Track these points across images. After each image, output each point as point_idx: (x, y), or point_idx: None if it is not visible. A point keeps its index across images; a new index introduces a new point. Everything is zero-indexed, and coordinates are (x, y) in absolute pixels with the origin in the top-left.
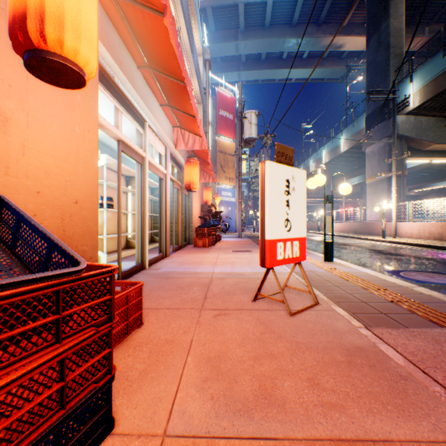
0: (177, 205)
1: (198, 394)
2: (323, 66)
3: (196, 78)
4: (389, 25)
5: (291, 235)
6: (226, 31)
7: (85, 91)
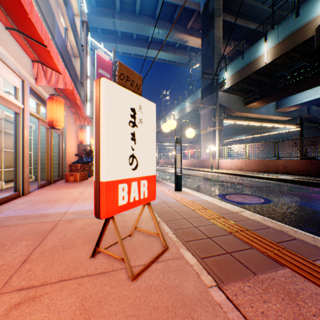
0: (46, 143)
1: None
2: (176, 53)
3: (71, 31)
4: (214, 33)
5: (138, 173)
6: (106, 9)
7: None
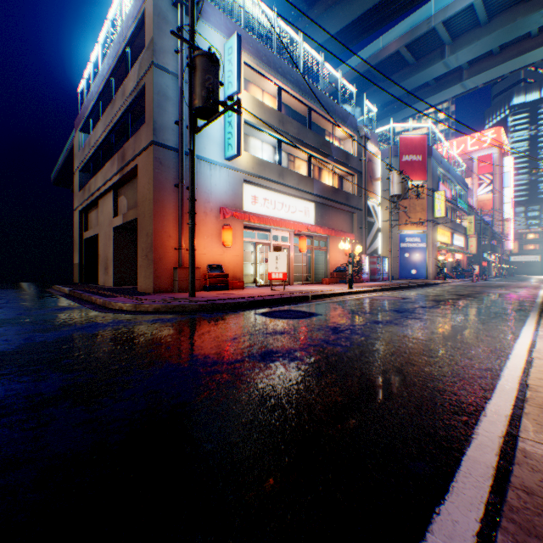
0: (310, 259)
1: (238, 291)
2: None
3: (338, 166)
4: None
5: (279, 271)
6: (429, 54)
7: (240, 238)
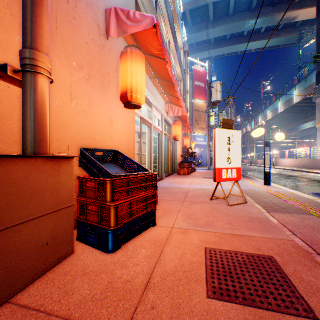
0: (167, 149)
1: (183, 222)
2: (279, 36)
3: (179, 66)
4: None
5: (231, 166)
6: (200, 24)
7: None
